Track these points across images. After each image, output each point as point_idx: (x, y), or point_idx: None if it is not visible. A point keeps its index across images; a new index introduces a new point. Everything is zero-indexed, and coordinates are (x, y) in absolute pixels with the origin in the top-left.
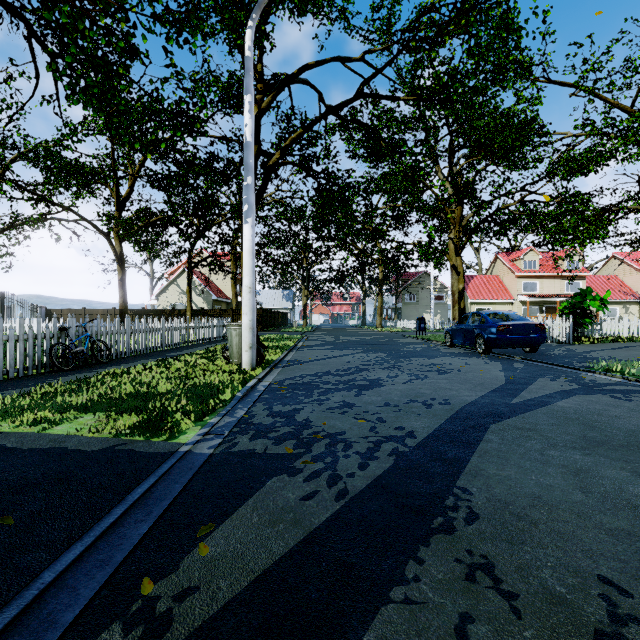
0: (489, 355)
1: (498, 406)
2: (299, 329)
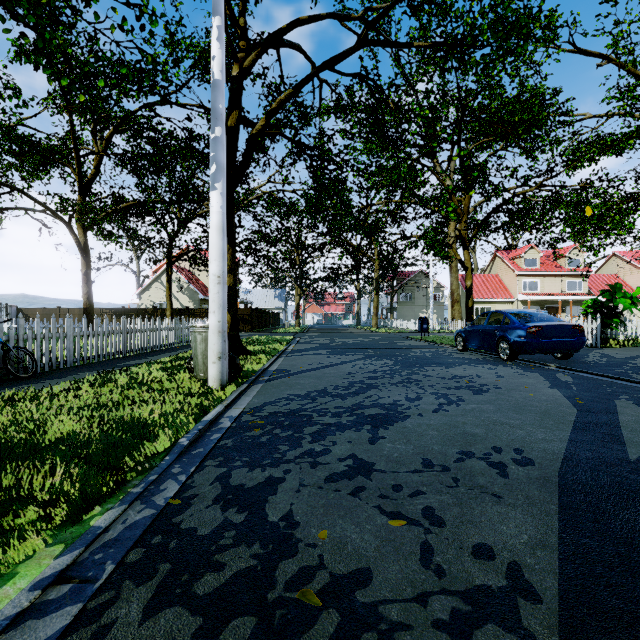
0: (515, 362)
1: (619, 469)
2: (291, 330)
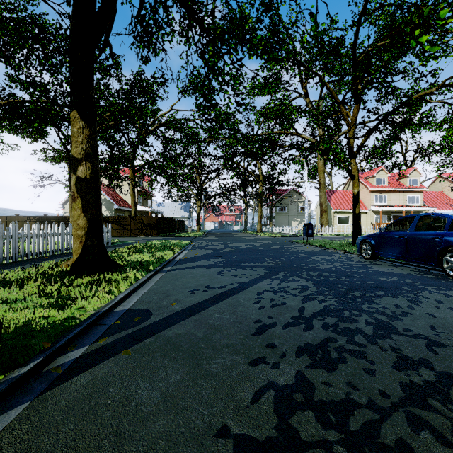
0: None
1: None
2: (192, 234)
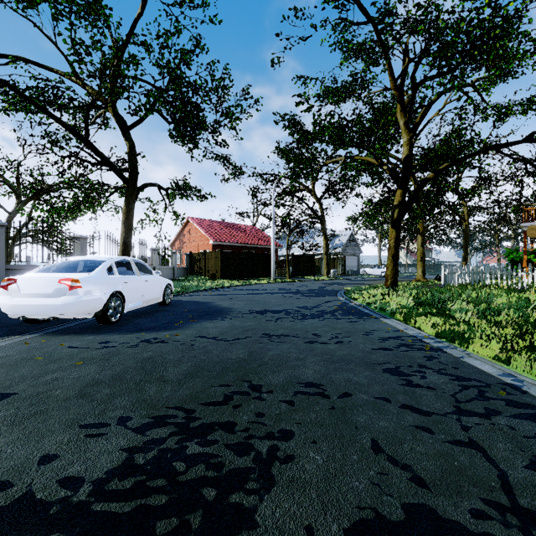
0: None
1: None
2: None
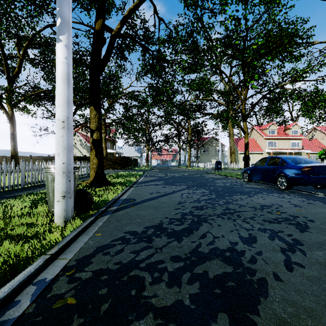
0: (290, 191)
1: None
2: (143, 168)
